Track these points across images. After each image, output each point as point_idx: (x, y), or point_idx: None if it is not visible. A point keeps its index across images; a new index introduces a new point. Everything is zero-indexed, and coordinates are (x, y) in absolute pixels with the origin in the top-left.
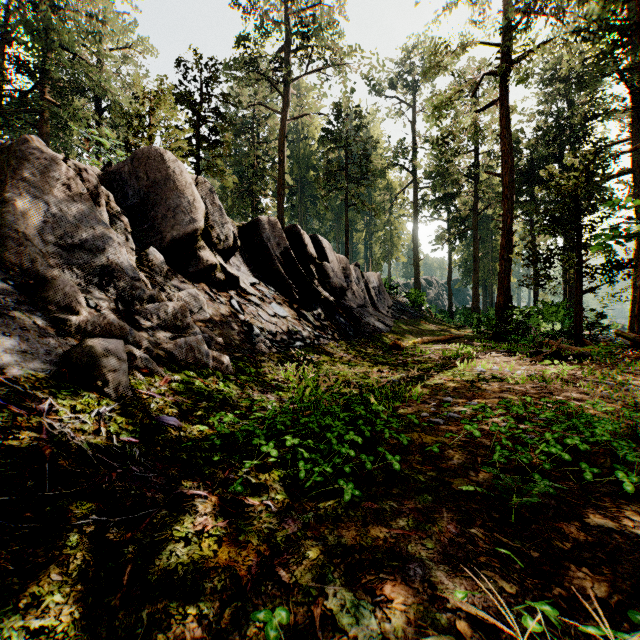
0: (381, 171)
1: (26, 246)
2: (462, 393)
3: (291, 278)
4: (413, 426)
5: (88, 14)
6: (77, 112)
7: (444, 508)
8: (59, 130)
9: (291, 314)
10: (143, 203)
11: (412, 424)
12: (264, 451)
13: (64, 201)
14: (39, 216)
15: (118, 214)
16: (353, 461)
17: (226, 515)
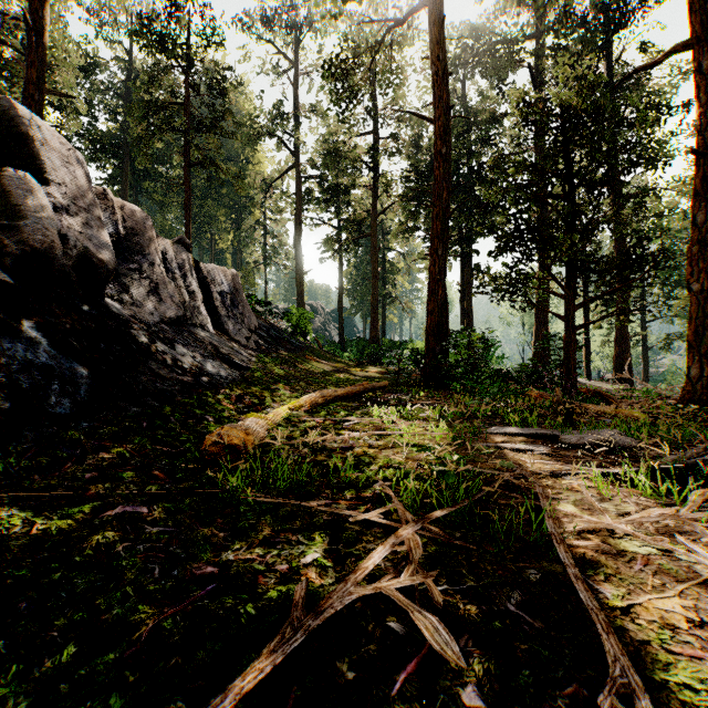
0: (250, 136)
1: None
2: None
3: None
4: None
5: None
6: None
7: None
8: None
9: None
10: None
11: None
12: None
13: None
14: None
15: None
16: None
17: None
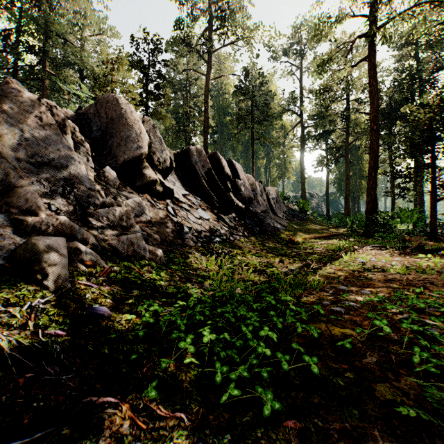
0: (277, 115)
1: (2, 162)
2: (353, 282)
3: (212, 191)
4: (318, 315)
5: (74, 11)
6: (67, 79)
7: (376, 429)
8: (54, 91)
9: (212, 217)
10: (103, 135)
11: (317, 313)
12: (181, 347)
13: (36, 129)
14: (15, 140)
15: (81, 141)
16: (268, 356)
17: (134, 433)
